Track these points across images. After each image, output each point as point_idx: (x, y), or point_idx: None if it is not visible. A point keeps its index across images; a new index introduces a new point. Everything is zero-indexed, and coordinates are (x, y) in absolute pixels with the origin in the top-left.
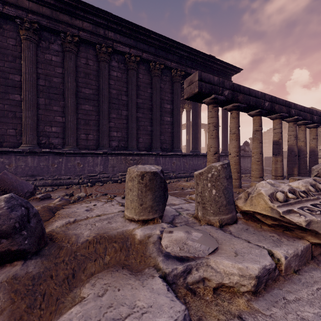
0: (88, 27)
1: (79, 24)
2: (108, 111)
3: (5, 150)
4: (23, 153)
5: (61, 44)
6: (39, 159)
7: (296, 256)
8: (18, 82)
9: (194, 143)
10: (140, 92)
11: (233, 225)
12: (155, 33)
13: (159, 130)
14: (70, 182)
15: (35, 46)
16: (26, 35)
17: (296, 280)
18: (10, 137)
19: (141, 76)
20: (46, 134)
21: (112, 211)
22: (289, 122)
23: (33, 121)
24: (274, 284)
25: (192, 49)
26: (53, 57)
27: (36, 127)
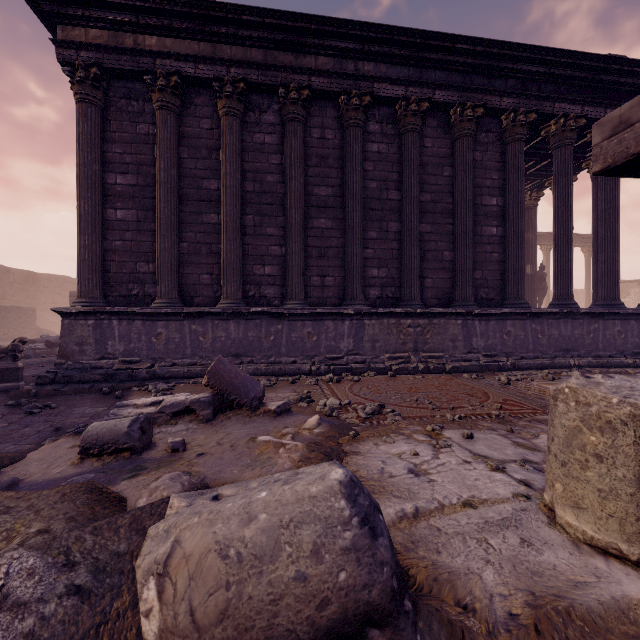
0: (326, 64)
1: (310, 63)
2: (361, 227)
3: (199, 310)
4: (224, 315)
5: (279, 110)
6: (247, 326)
7: None
8: (215, 192)
9: (561, 285)
10: (426, 178)
11: None
12: (465, 39)
13: (472, 258)
14: (297, 370)
15: (240, 123)
16: (228, 107)
17: None
18: (204, 288)
19: (428, 143)
20: (256, 280)
21: (493, 491)
22: None
23: (237, 258)
24: None
25: (561, 53)
26: (266, 137)
27: (241, 268)
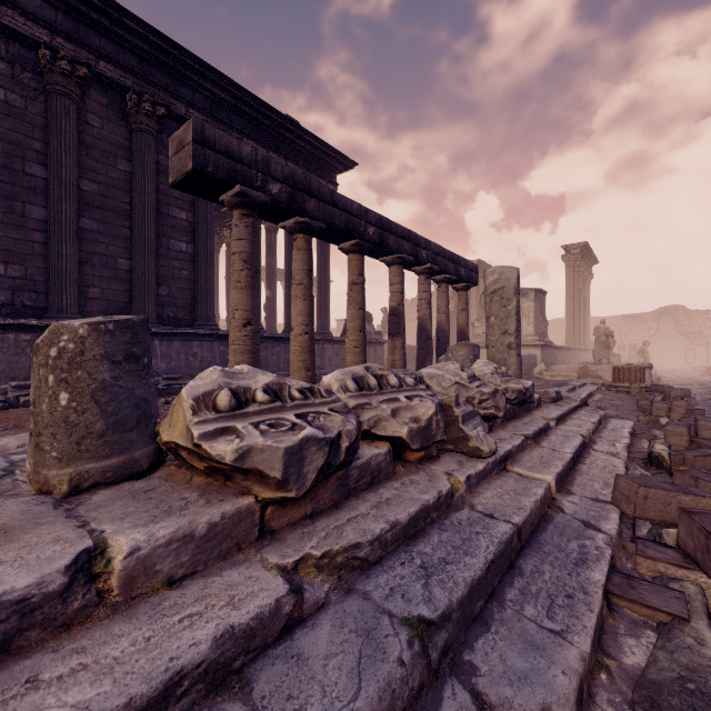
0: None
1: None
2: None
3: None
4: None
5: None
6: None
7: (185, 540)
8: None
9: None
10: (92, 164)
11: (121, 486)
12: (135, 18)
13: (154, 271)
14: None
15: None
16: None
17: (147, 607)
18: None
19: (95, 121)
20: None
21: None
22: (419, 275)
23: None
24: (52, 639)
25: (243, 91)
26: None
27: None
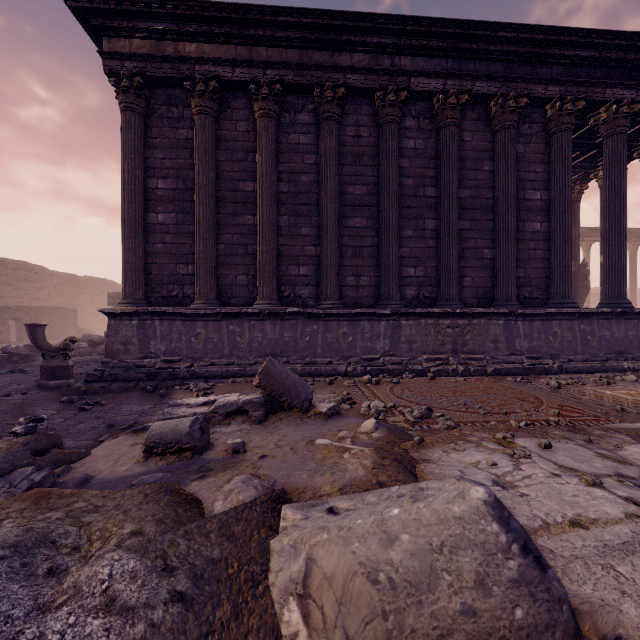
0: (361, 61)
1: (345, 61)
2: (398, 225)
3: (237, 311)
4: (260, 315)
5: (314, 109)
6: (283, 326)
7: None
8: (250, 193)
9: (612, 282)
10: (465, 173)
11: None
12: (508, 27)
13: (514, 256)
14: (333, 371)
15: (275, 124)
16: (264, 109)
17: None
18: (240, 289)
19: (467, 137)
20: (291, 280)
21: (600, 509)
22: None
23: (272, 259)
24: None
25: (613, 35)
26: (301, 137)
27: (276, 269)
